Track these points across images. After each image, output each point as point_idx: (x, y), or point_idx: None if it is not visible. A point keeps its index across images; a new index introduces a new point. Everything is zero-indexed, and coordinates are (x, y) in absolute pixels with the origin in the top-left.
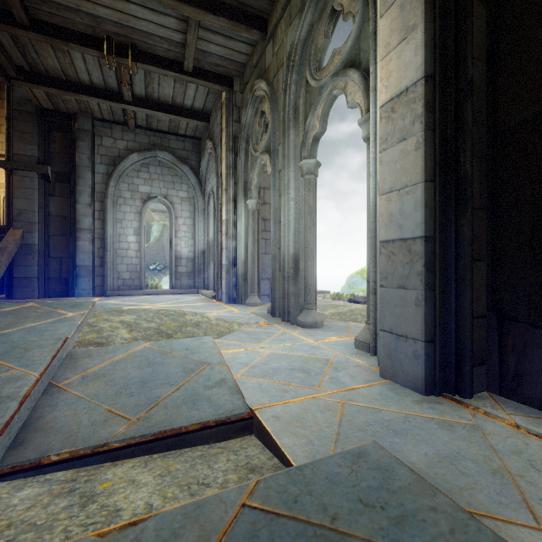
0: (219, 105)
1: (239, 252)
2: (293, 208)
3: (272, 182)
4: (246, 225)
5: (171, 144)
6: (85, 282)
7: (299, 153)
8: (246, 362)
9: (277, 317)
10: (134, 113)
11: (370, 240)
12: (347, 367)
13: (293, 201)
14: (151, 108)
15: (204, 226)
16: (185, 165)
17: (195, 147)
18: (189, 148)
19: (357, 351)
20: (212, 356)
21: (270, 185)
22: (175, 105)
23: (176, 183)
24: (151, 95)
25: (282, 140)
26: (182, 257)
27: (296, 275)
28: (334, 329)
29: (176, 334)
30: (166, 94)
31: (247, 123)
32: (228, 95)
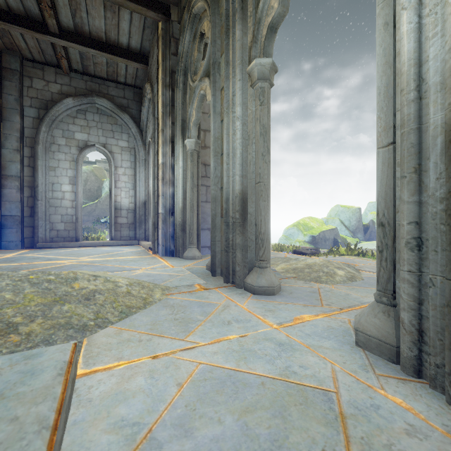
0: (156, 39)
1: (176, 199)
2: (239, 130)
3: (211, 103)
4: (184, 169)
5: (110, 91)
6: (12, 233)
7: (247, 58)
8: (134, 421)
9: (218, 275)
10: (66, 52)
11: (404, 138)
12: (397, 445)
13: (239, 120)
14: (81, 44)
15: (145, 177)
16: (124, 113)
17: (135, 96)
18: (129, 97)
19: (369, 358)
20: (7, 446)
21: (210, 112)
22: (110, 43)
23: (116, 132)
24: (80, 28)
25: (224, 41)
26: (122, 208)
27: (244, 221)
28: (299, 297)
29: (29, 324)
30: (97, 27)
31: (185, 51)
32: (164, 25)
